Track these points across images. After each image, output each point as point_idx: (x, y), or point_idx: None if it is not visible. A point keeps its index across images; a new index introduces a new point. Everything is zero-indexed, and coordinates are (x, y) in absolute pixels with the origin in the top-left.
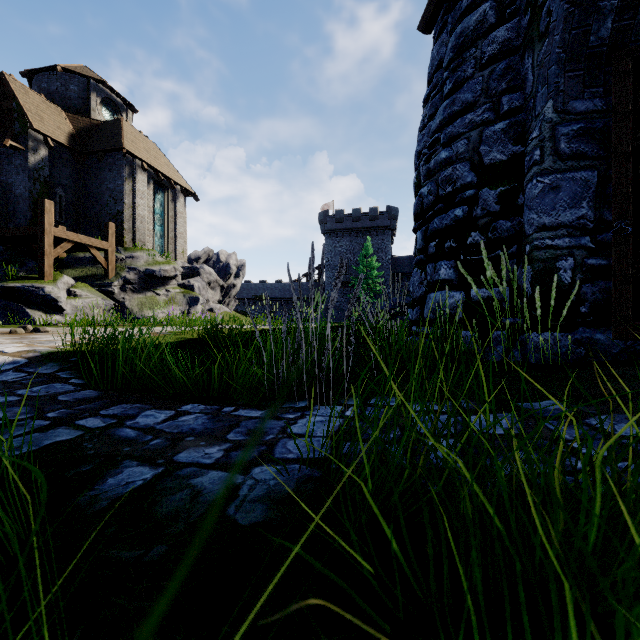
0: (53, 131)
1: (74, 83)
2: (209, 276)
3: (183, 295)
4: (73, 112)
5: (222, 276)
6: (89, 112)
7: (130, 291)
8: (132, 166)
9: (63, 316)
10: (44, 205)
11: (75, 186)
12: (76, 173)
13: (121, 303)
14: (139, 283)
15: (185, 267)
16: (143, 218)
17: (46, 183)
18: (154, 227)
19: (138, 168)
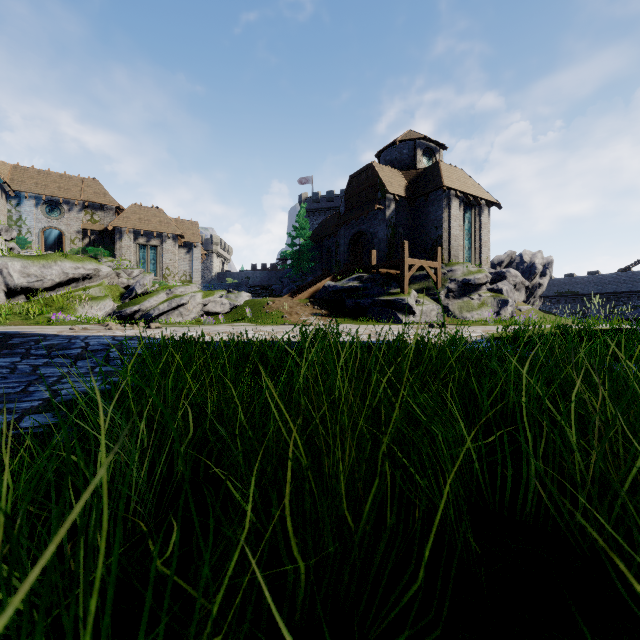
0: (397, 189)
1: (405, 148)
2: (514, 279)
3: (493, 298)
4: (405, 169)
5: (526, 277)
6: (415, 165)
7: (451, 298)
8: (448, 197)
9: (415, 318)
10: (404, 245)
11: (408, 223)
12: (409, 214)
13: (445, 307)
14: (458, 291)
15: (491, 273)
16: (456, 237)
17: (394, 227)
18: (463, 242)
19: (452, 197)
